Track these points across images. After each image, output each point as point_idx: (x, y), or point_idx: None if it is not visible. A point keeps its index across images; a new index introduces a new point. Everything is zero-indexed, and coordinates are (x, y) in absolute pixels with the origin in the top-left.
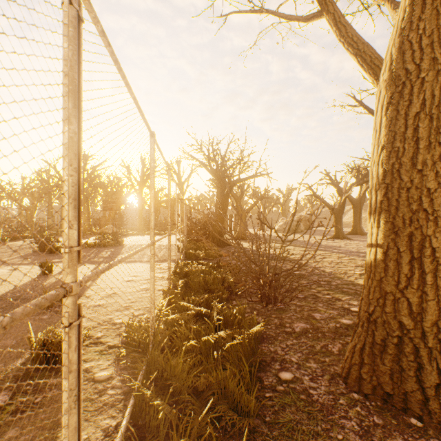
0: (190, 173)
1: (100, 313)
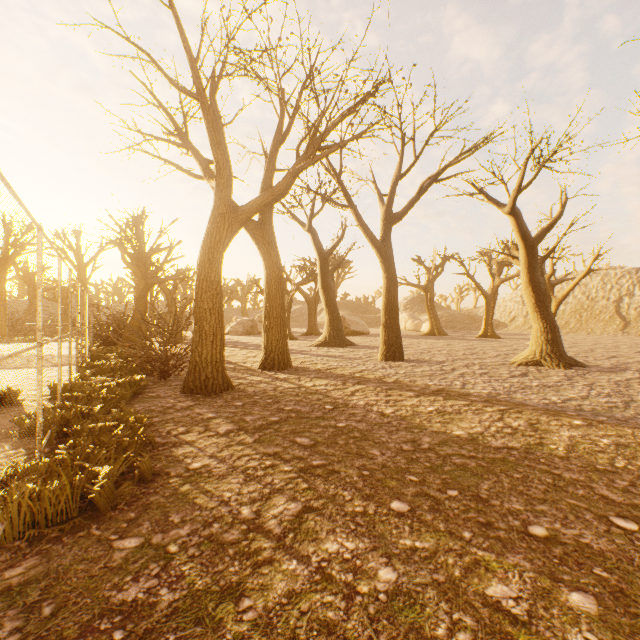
0: (99, 251)
1: None
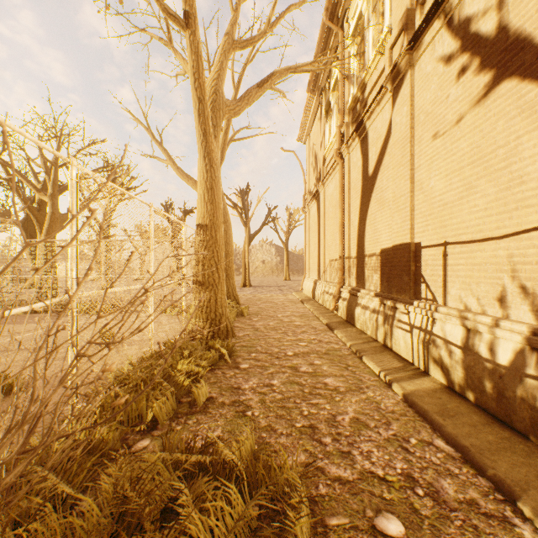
0: None
1: None
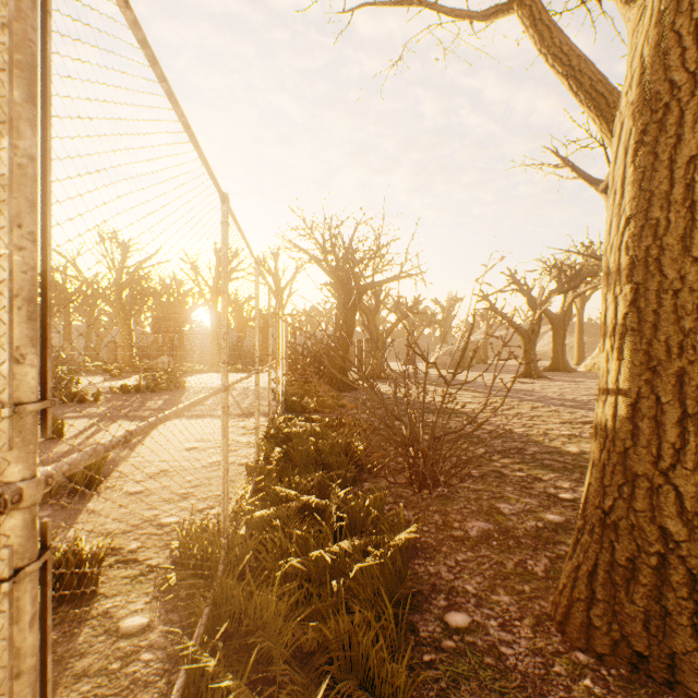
0: (294, 273)
1: (138, 506)
